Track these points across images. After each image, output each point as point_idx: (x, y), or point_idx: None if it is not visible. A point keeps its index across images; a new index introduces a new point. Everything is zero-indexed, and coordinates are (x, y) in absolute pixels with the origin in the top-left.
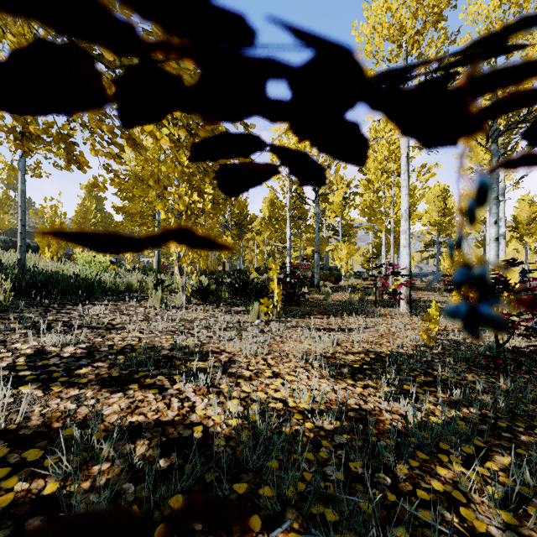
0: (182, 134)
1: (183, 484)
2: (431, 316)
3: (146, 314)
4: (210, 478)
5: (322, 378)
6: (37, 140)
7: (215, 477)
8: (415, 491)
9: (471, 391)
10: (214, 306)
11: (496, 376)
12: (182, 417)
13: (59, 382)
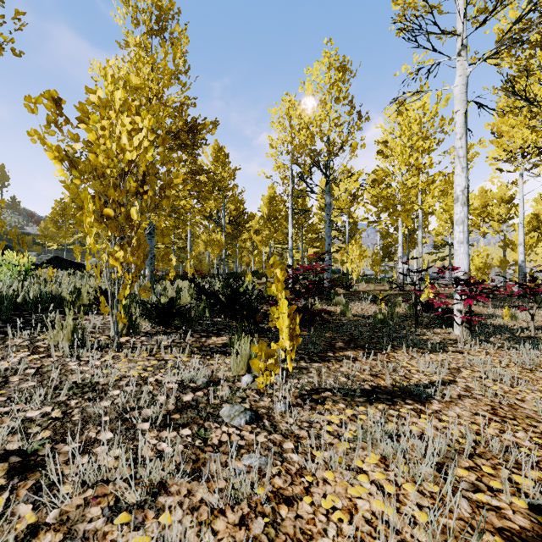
0: None
1: None
2: None
3: (8, 374)
4: None
5: None
6: None
7: None
8: None
9: None
10: (176, 338)
11: None
12: None
13: None
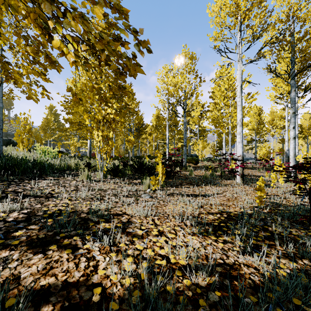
0: (84, 49)
1: None
2: (262, 188)
3: (76, 185)
4: None
5: (193, 235)
6: None
7: None
8: None
9: (299, 244)
10: (121, 180)
11: (310, 230)
12: (86, 277)
13: None
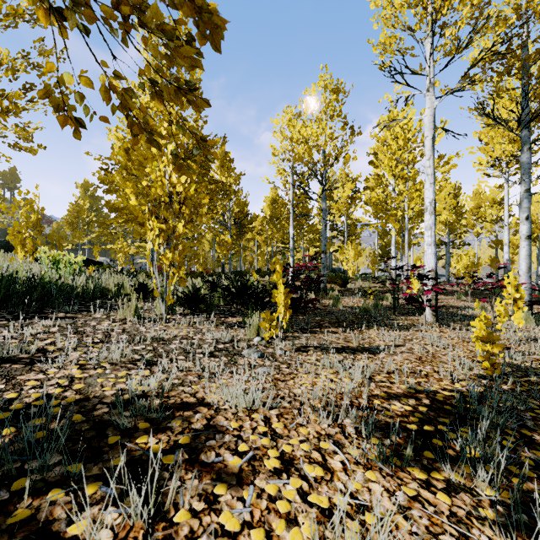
0: None
1: None
2: (496, 337)
3: (108, 331)
4: None
5: (369, 468)
6: None
7: None
8: None
9: None
10: (203, 317)
11: None
12: None
13: None
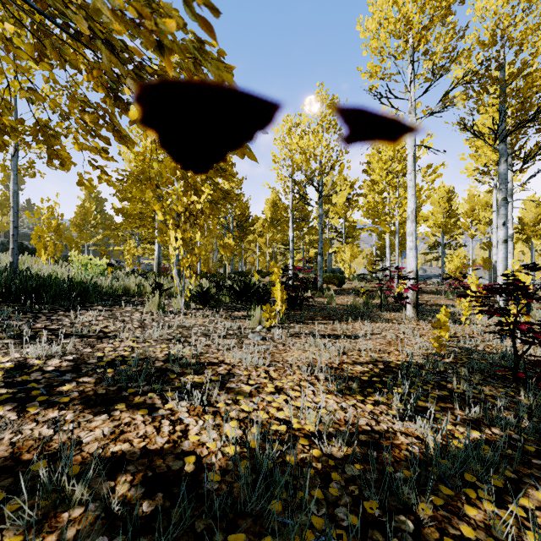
0: None
1: (168, 537)
2: (442, 323)
3: (142, 320)
4: (201, 527)
5: (329, 394)
6: (12, 132)
7: (207, 524)
8: (443, 539)
9: (491, 407)
10: (214, 311)
11: (514, 389)
12: (173, 444)
13: (38, 401)
